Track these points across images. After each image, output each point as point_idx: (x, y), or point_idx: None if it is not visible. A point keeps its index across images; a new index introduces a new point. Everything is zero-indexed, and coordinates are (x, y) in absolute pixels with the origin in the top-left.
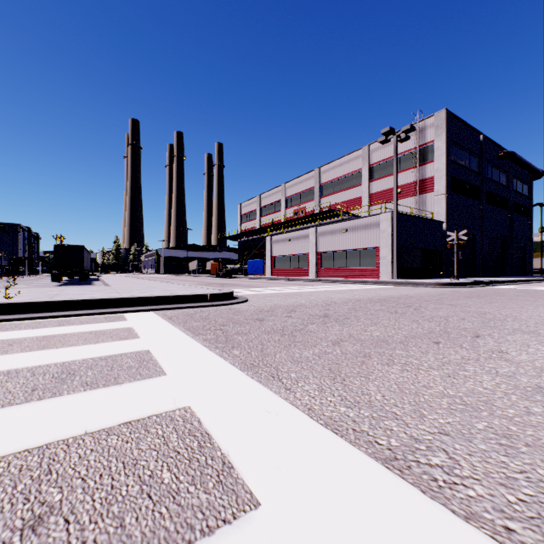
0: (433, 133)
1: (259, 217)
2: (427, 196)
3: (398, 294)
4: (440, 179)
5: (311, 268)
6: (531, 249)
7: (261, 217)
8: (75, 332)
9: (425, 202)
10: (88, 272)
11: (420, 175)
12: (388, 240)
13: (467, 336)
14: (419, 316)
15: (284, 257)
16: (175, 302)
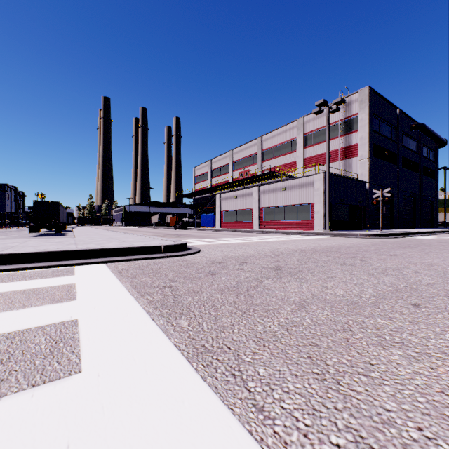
0: (357, 106)
1: (210, 178)
2: (352, 160)
3: (336, 244)
4: (364, 146)
5: (255, 221)
6: (437, 205)
7: (212, 178)
8: (6, 292)
9: (351, 165)
10: (64, 224)
11: (347, 142)
12: (321, 197)
13: (440, 294)
14: (371, 268)
15: (231, 211)
16: (129, 253)
